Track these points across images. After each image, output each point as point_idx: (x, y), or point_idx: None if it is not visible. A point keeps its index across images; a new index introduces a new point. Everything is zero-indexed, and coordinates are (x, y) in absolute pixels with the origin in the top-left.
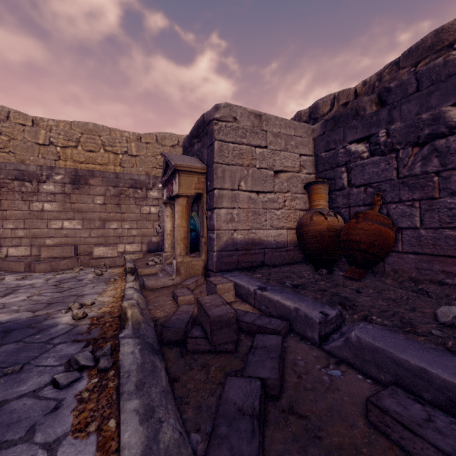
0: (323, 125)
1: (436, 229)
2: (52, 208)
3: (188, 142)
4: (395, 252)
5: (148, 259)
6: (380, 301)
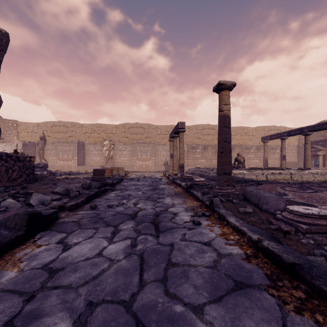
0: None
1: None
2: (252, 156)
3: (314, 141)
4: None
5: None
6: None
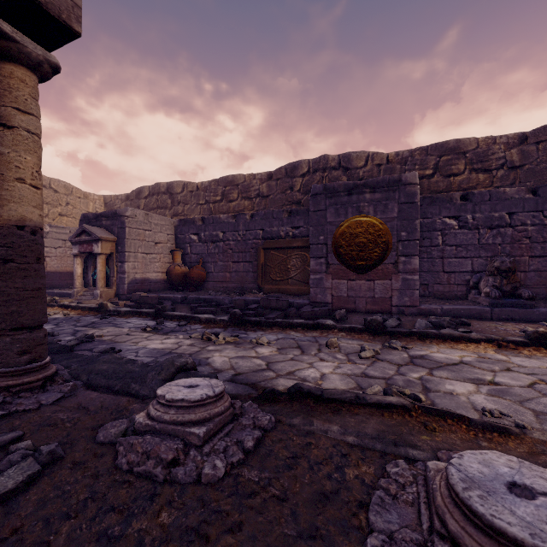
0: (179, 221)
1: (218, 273)
2: None
3: (93, 216)
4: (207, 281)
5: None
6: (198, 293)
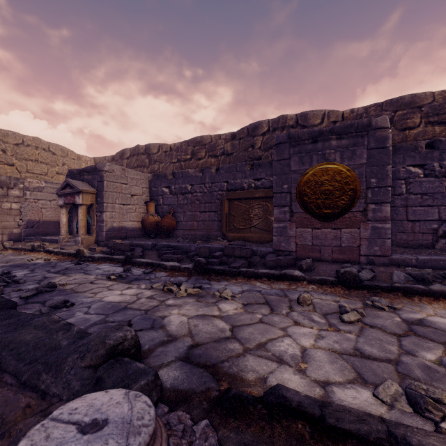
0: (153, 176)
1: (186, 221)
2: None
3: (77, 171)
4: (177, 229)
5: (26, 245)
6: (167, 241)
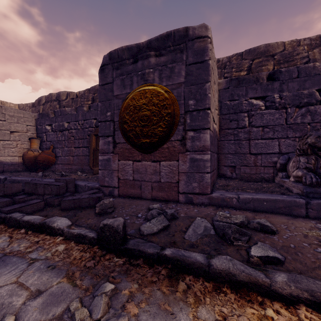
0: (39, 115)
1: (65, 156)
2: None
3: None
4: (57, 164)
5: None
6: (32, 174)
